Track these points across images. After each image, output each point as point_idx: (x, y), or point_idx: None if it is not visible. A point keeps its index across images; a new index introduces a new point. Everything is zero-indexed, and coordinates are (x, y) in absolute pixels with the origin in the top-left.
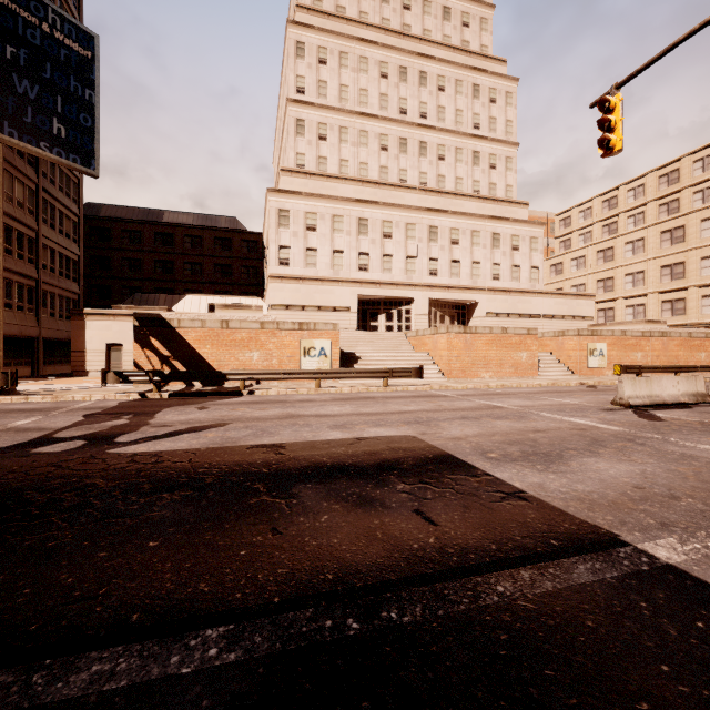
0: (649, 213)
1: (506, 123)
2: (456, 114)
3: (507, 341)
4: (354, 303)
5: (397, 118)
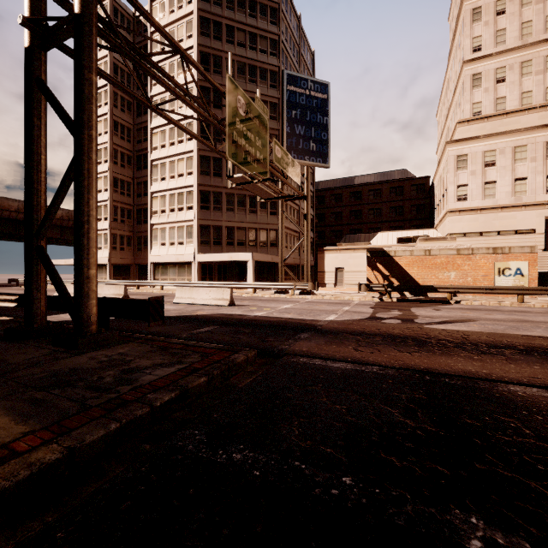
0: None
1: None
2: None
3: None
4: (540, 225)
5: None
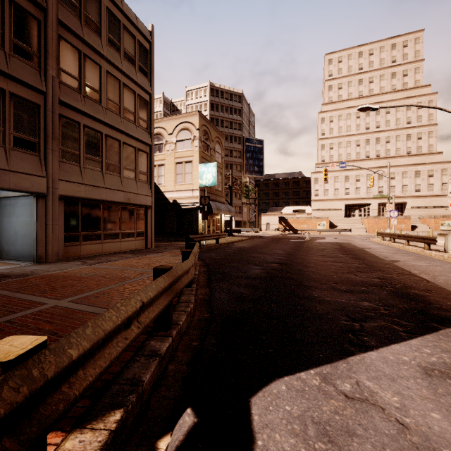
0: None
1: (428, 116)
2: (396, 121)
3: None
4: (343, 207)
5: (364, 132)
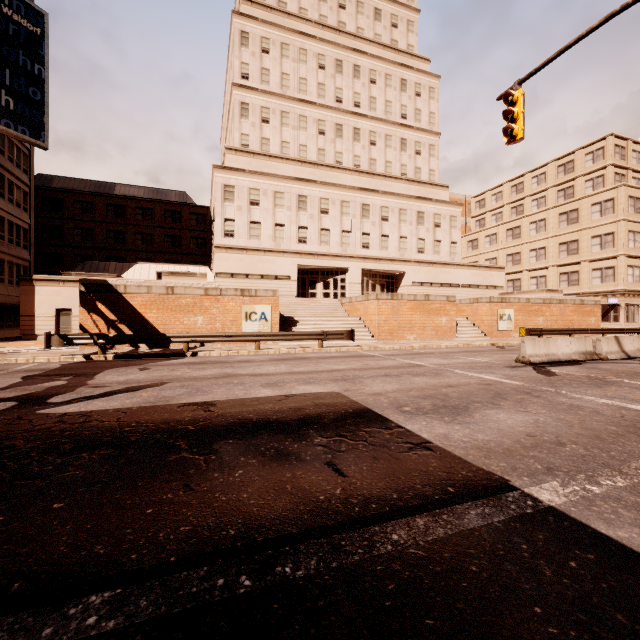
0: (549, 197)
1: (429, 115)
2: (386, 105)
3: (429, 307)
4: (294, 272)
5: (334, 105)
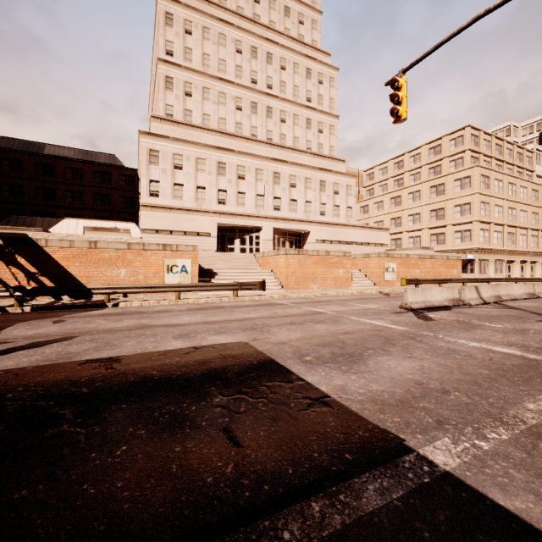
0: (423, 173)
1: (330, 100)
2: (294, 89)
3: (329, 261)
4: (214, 229)
5: (249, 86)
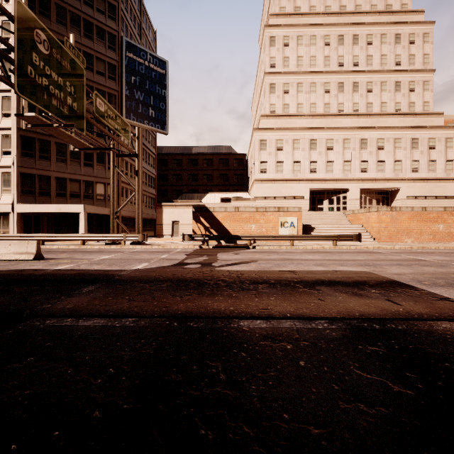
0: None
1: (423, 56)
2: (381, 58)
3: (426, 216)
4: (307, 193)
5: (336, 70)
